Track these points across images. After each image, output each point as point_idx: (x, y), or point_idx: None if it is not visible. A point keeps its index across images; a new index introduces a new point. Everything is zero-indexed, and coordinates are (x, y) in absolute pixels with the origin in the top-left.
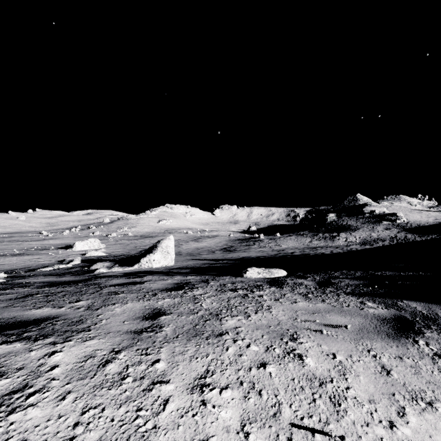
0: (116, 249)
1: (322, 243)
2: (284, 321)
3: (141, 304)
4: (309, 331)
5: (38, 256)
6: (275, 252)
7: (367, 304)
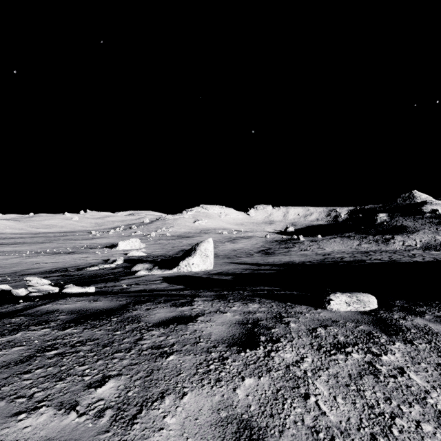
0: (155, 249)
1: (374, 247)
2: None
3: (209, 398)
4: None
5: (86, 255)
6: (321, 256)
7: None
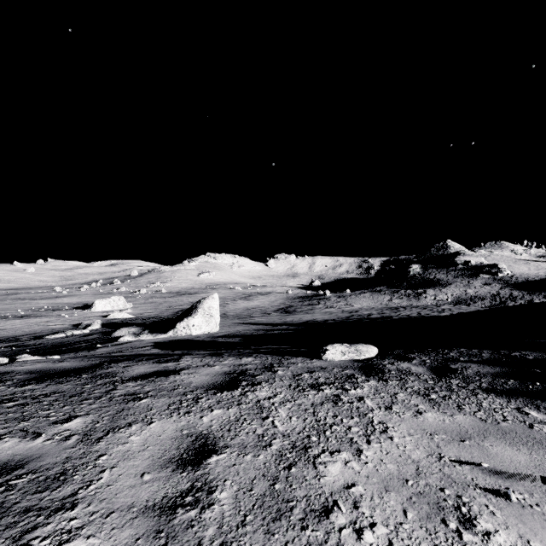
0: (145, 309)
1: (405, 302)
2: (425, 463)
3: (175, 423)
4: (481, 492)
5: (48, 319)
6: (347, 314)
7: (531, 414)
